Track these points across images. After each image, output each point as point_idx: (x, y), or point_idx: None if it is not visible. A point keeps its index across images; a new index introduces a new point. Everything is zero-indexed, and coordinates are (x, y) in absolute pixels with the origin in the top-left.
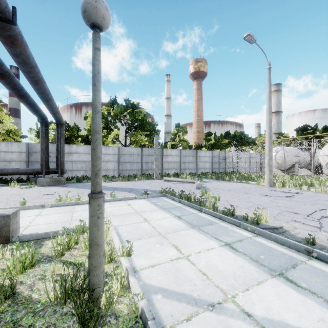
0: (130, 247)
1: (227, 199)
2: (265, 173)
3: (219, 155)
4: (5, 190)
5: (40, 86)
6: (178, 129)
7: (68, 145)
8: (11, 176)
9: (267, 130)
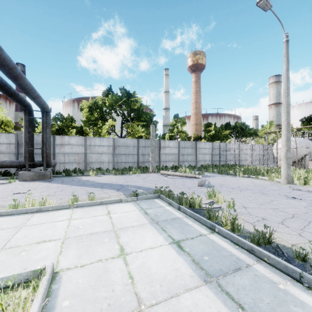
0: None
1: (243, 204)
2: (282, 168)
3: (220, 147)
4: None
5: None
6: (176, 120)
7: (60, 136)
8: None
9: (284, 116)
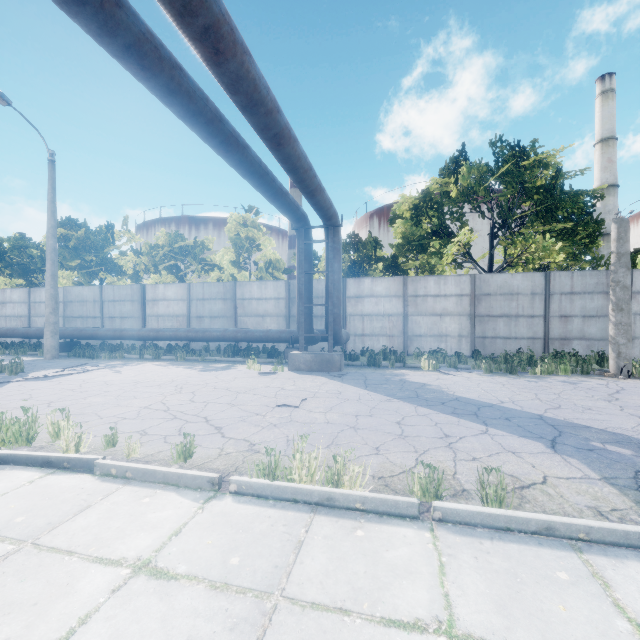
0: None
1: None
2: None
3: None
4: (232, 376)
5: (234, 70)
6: None
7: (356, 280)
8: (266, 343)
9: None
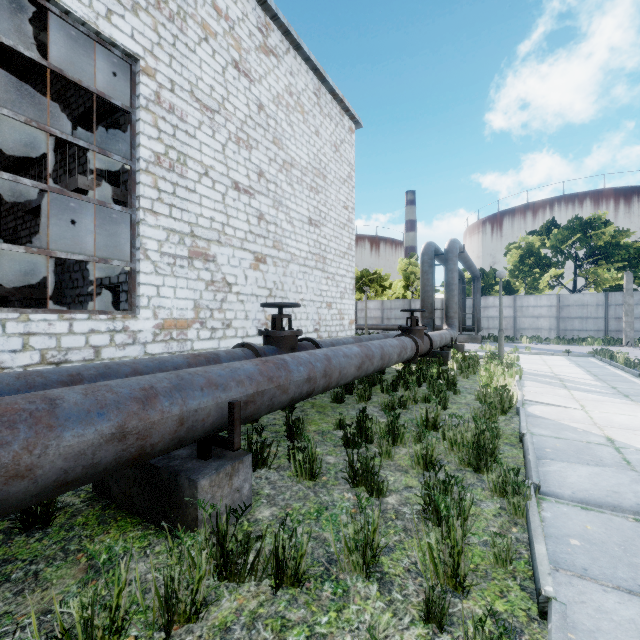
0: (518, 358)
1: None
2: None
3: None
4: None
5: (467, 263)
6: None
7: (484, 298)
8: None
9: None
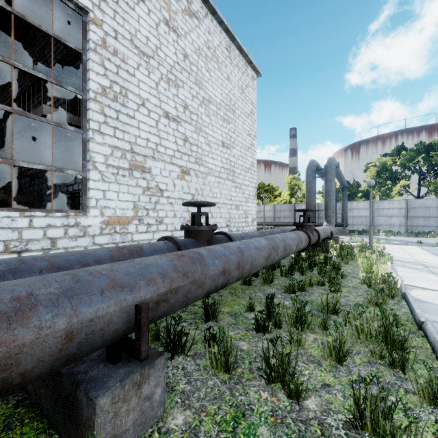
0: (384, 247)
1: None
2: None
3: None
4: None
5: (339, 176)
6: None
7: (349, 202)
8: None
9: None
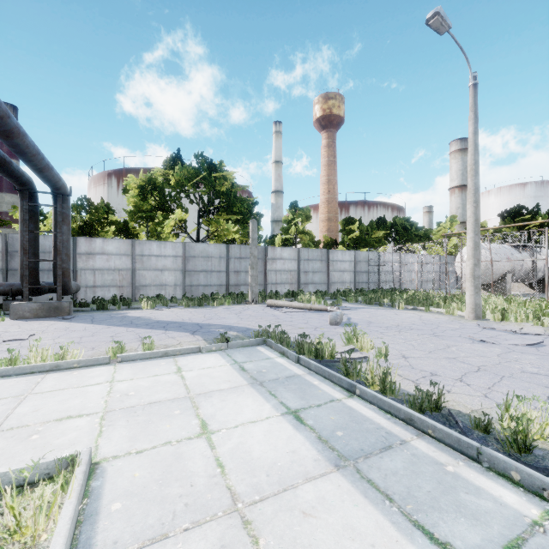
0: None
1: (402, 352)
2: (466, 293)
3: (368, 259)
4: None
5: None
6: (294, 212)
7: (87, 239)
8: None
9: (471, 208)
